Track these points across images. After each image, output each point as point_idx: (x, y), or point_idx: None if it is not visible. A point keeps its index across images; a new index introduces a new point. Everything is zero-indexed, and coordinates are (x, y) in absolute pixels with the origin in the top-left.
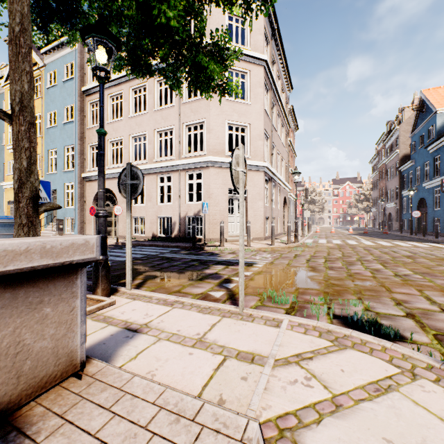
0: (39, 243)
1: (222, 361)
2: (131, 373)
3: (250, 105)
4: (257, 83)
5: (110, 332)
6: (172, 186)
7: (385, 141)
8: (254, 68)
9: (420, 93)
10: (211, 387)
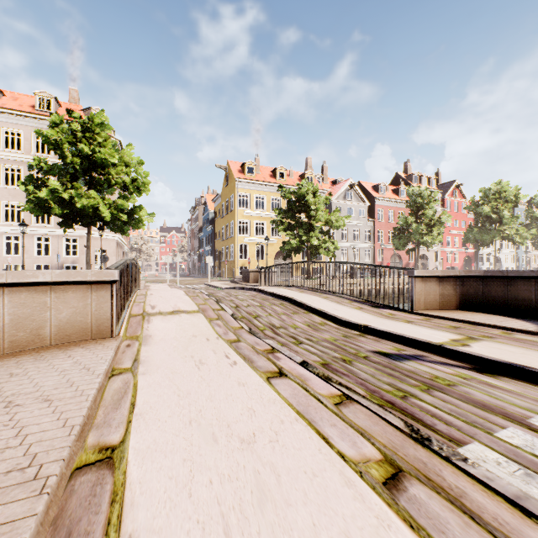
0: None
1: None
2: None
3: None
4: None
5: None
6: (50, 244)
7: (193, 213)
8: None
9: (205, 195)
10: None
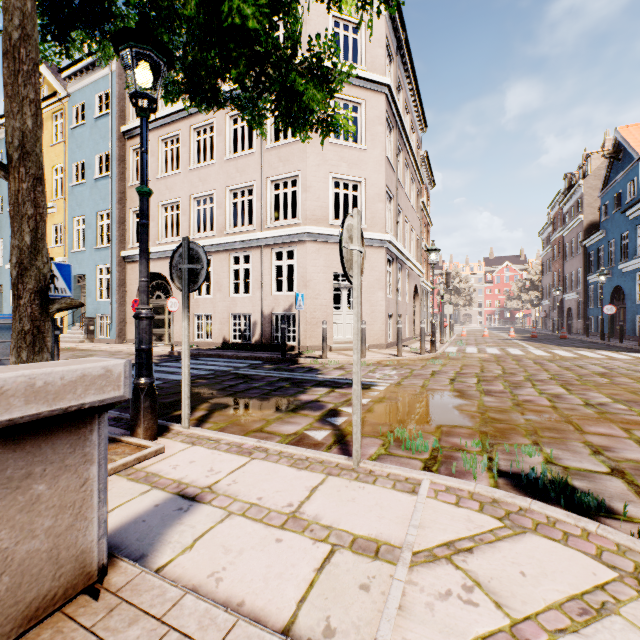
0: (22, 378)
1: (328, 554)
2: (180, 588)
3: (366, 150)
4: (376, 119)
5: (154, 501)
6: (251, 269)
7: (562, 203)
8: (372, 96)
9: (615, 132)
10: (312, 603)
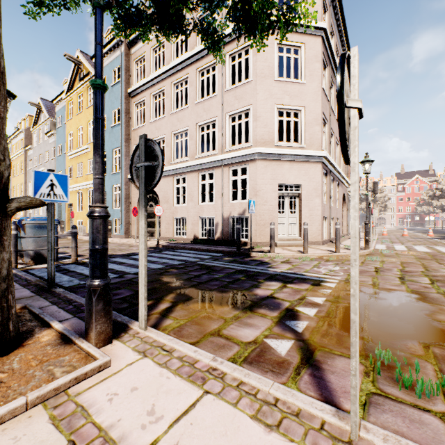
0: None
1: None
2: None
3: (305, 84)
4: (313, 57)
5: None
6: (214, 183)
7: None
8: (310, 40)
9: None
10: None
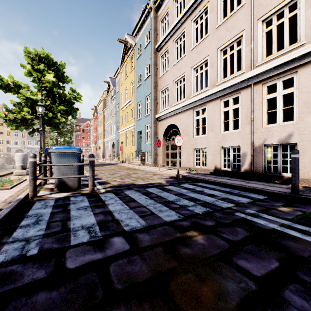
0: None
1: None
2: None
3: None
4: None
5: None
6: (240, 108)
7: None
8: None
9: None
10: None
